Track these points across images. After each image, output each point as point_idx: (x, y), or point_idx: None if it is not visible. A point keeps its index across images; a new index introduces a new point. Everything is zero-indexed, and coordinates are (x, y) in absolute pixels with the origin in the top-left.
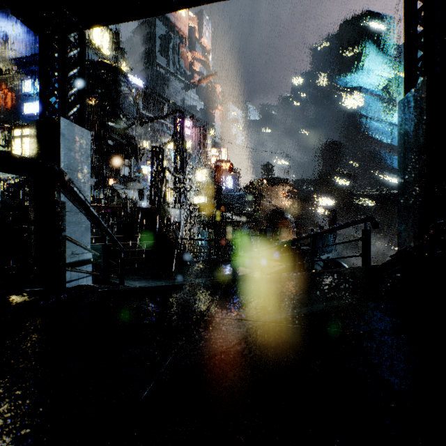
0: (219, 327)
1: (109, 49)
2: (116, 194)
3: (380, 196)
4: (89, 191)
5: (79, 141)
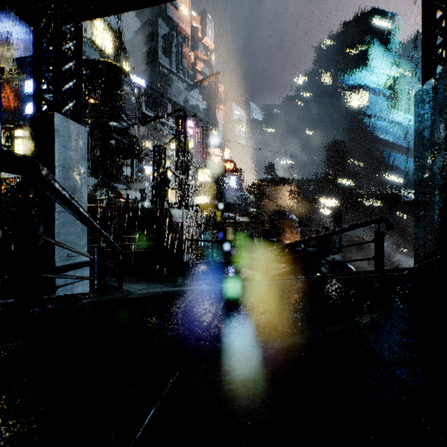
0: (219, 357)
1: (111, 49)
2: (118, 195)
3: (385, 196)
4: (86, 190)
5: (74, 138)
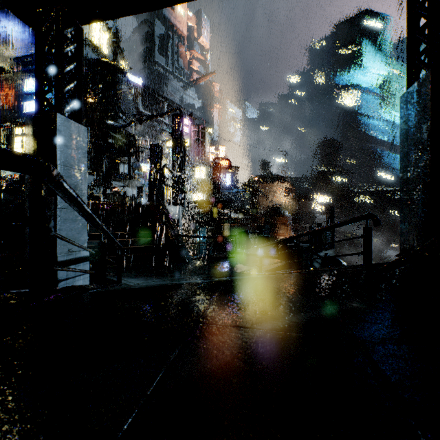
0: (215, 336)
1: (108, 48)
2: (116, 192)
3: (377, 193)
4: (86, 188)
5: (75, 138)
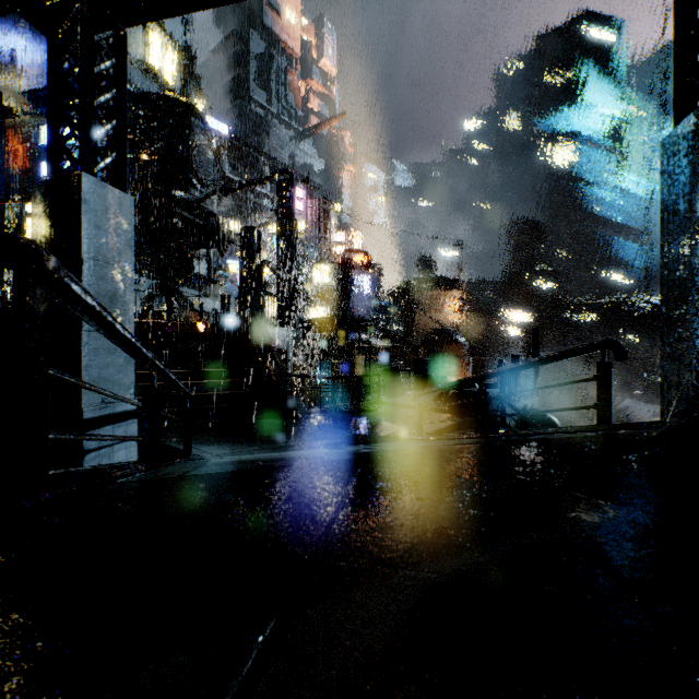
0: (348, 589)
1: (175, 76)
2: (187, 305)
3: (605, 306)
4: (132, 297)
5: (114, 214)
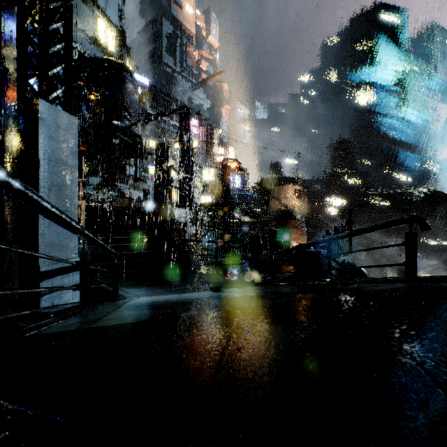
0: None
1: (114, 47)
2: (121, 194)
3: (393, 195)
4: (76, 186)
5: (63, 129)
